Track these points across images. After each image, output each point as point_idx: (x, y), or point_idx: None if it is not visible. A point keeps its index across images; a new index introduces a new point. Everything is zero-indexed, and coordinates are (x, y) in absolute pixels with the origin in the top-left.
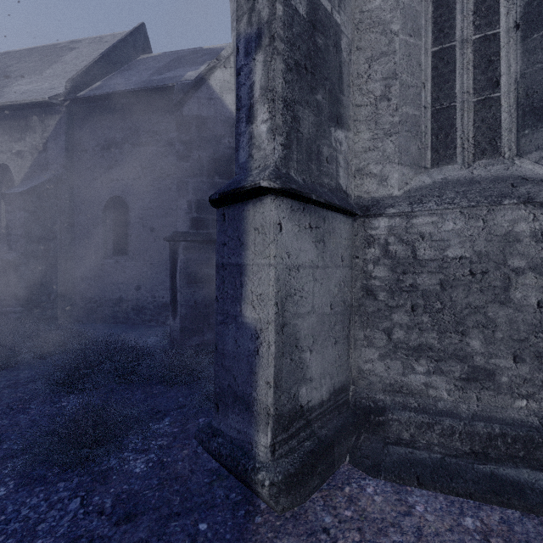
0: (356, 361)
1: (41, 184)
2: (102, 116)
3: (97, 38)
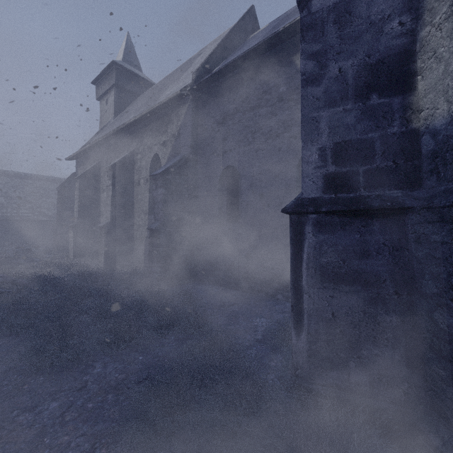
0: None
1: (174, 164)
2: (218, 94)
3: (217, 38)
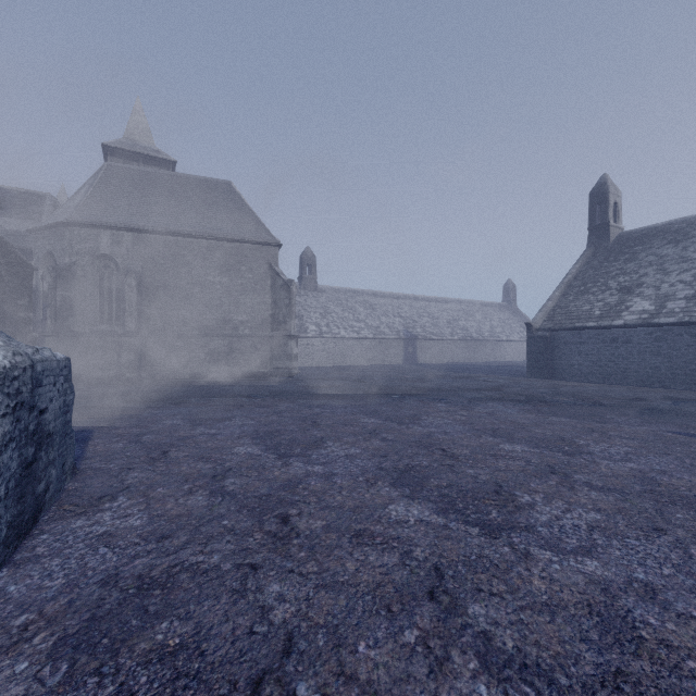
0: (77, 368)
1: None
2: None
3: None
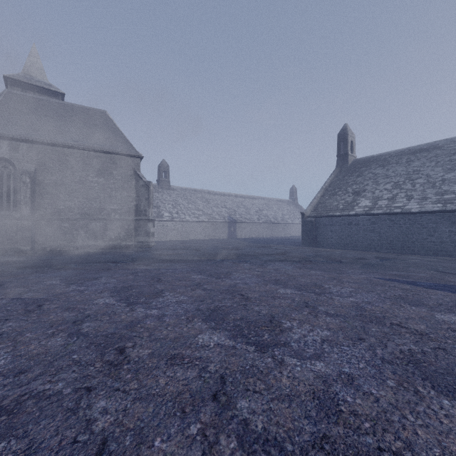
0: None
1: None
2: None
3: None
